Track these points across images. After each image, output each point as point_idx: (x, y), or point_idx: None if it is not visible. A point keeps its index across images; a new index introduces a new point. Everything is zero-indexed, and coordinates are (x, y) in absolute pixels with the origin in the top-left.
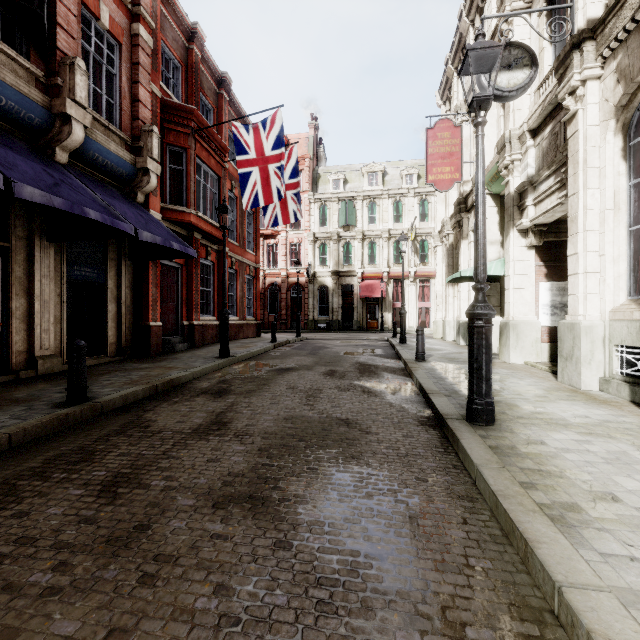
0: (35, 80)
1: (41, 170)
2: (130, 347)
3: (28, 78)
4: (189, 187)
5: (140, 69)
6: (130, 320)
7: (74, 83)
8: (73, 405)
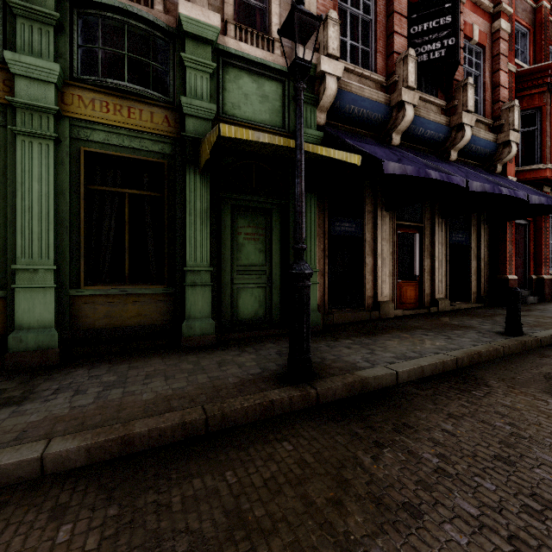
0: (439, 110)
1: (456, 169)
2: (487, 296)
3: (437, 111)
4: (544, 143)
5: (500, 58)
6: (486, 274)
7: (466, 98)
8: (514, 335)
